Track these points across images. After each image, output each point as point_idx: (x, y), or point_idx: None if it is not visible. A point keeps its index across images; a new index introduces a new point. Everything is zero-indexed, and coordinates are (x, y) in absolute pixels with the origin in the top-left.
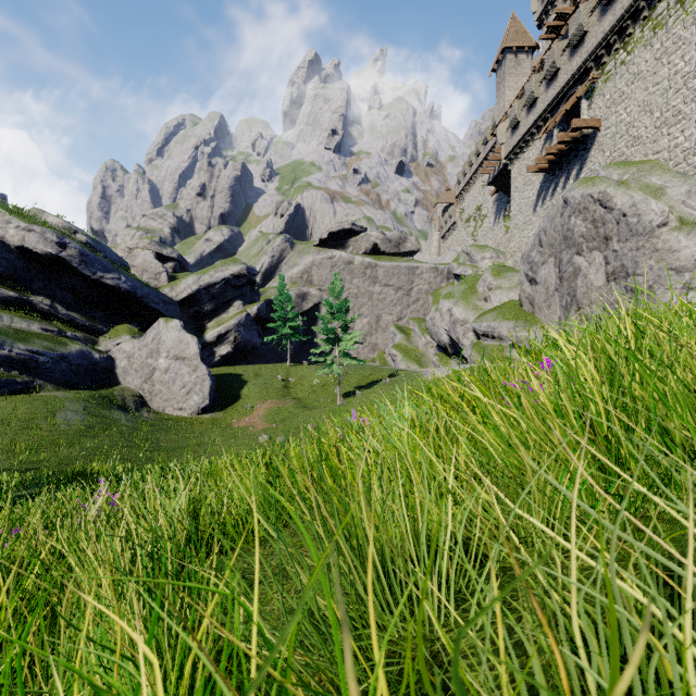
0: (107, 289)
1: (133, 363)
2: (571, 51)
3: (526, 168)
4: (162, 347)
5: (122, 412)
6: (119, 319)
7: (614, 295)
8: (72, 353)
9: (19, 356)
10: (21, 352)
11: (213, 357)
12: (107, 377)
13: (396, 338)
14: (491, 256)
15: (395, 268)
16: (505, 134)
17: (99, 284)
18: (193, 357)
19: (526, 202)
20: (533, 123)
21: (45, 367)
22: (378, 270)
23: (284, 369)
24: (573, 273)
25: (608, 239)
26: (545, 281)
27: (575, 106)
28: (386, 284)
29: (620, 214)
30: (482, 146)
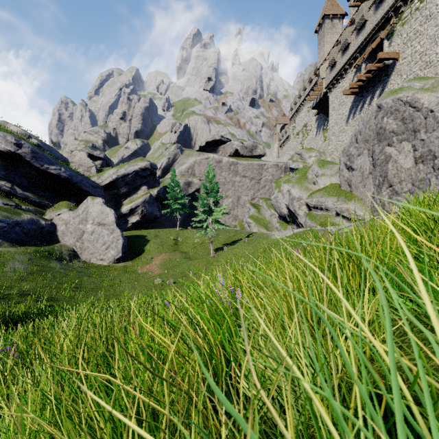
0: (51, 177)
1: (69, 228)
2: (376, 7)
3: (342, 91)
4: (89, 216)
5: (58, 262)
6: (61, 197)
7: (423, 173)
8: (24, 221)
9: None
10: None
11: (127, 224)
12: (50, 238)
13: (250, 211)
14: (315, 155)
15: (249, 165)
16: (325, 71)
17: (46, 173)
18: (110, 223)
19: (341, 117)
20: (346, 61)
21: (3, 230)
22: (239, 166)
23: (175, 232)
24: (385, 160)
25: (416, 132)
26: (360, 167)
27: (378, 47)
28: (244, 175)
29: (428, 111)
30: (307, 83)
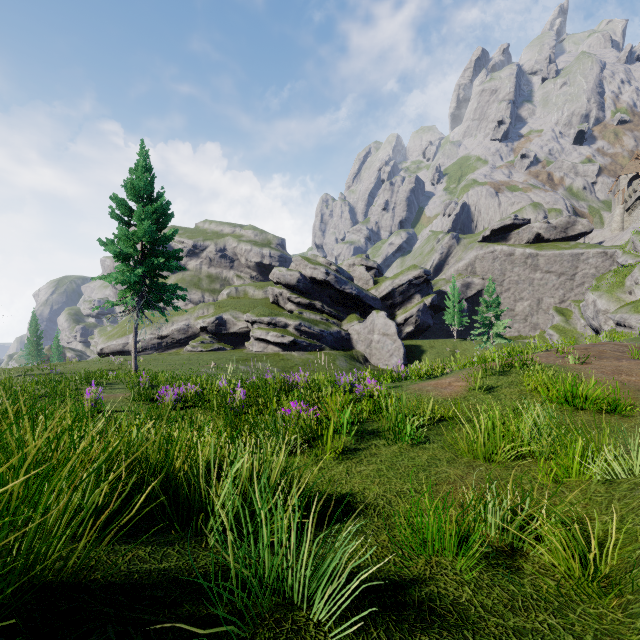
0: (346, 295)
1: (360, 337)
2: None
3: None
4: (375, 328)
5: (359, 364)
6: (349, 310)
7: None
8: (334, 331)
9: (316, 333)
10: (317, 331)
11: (401, 333)
12: (347, 344)
13: (554, 320)
14: None
15: (557, 256)
16: None
17: (342, 292)
18: (393, 334)
19: None
20: None
21: (325, 338)
22: (539, 259)
23: (451, 343)
24: None
25: None
26: None
27: None
28: (547, 271)
29: None
30: None
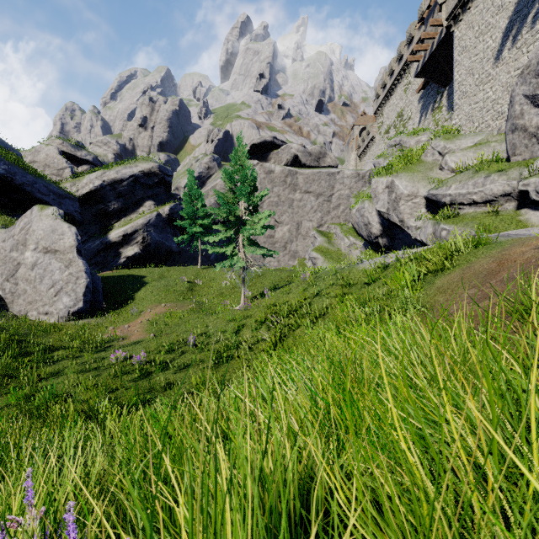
0: None
1: None
2: None
3: None
4: (30, 238)
5: None
6: None
7: None
8: None
9: None
10: None
11: (118, 258)
12: None
13: (316, 241)
14: (427, 138)
15: (315, 174)
16: None
17: None
18: (67, 249)
19: (482, 56)
20: None
21: None
22: (299, 177)
23: (194, 271)
24: None
25: None
26: None
27: None
28: (306, 191)
29: None
30: (404, 47)
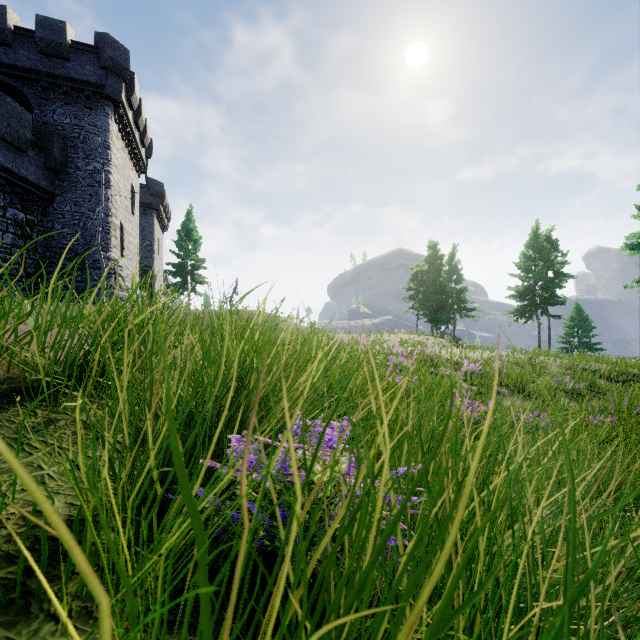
0: None
1: None
2: None
3: None
4: None
5: None
6: None
7: None
8: None
9: None
10: None
11: None
12: None
13: None
14: None
15: None
16: None
17: None
18: None
19: None
20: None
21: None
22: None
23: None
24: None
25: None
26: None
27: None
28: None
29: None
30: None
